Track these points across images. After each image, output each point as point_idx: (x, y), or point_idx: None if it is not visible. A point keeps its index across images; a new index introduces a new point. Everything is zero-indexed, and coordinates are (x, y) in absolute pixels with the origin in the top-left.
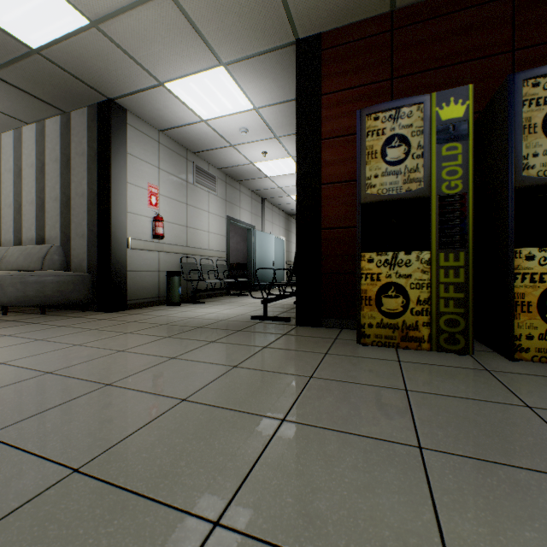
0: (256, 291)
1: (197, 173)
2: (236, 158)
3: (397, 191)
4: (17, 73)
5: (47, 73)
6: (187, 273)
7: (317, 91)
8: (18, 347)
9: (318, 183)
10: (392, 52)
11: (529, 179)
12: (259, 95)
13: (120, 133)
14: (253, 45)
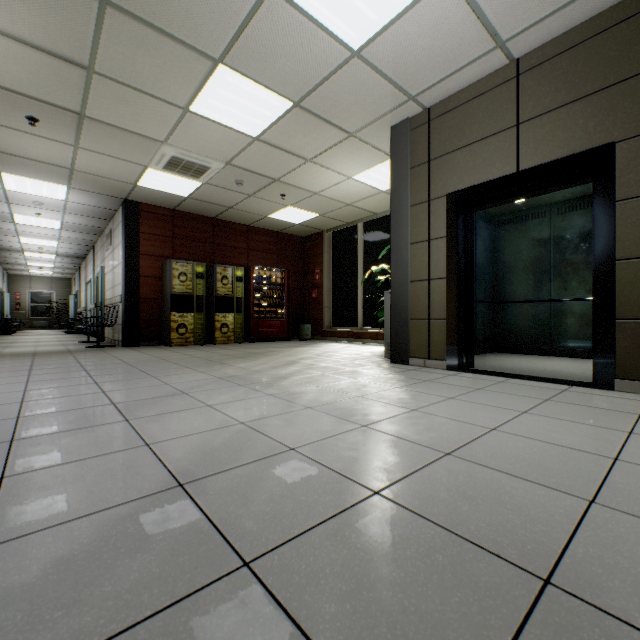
0: None
1: None
2: None
3: (184, 292)
4: None
5: None
6: None
7: (138, 230)
8: None
9: (139, 275)
10: (174, 226)
11: (219, 294)
12: (78, 199)
13: None
14: (100, 191)
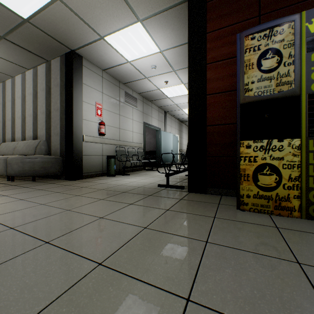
0: (161, 168)
1: (126, 96)
2: (149, 86)
3: (271, 93)
4: (18, 37)
5: (35, 35)
6: (119, 157)
7: (203, 30)
8: (5, 205)
9: (204, 94)
10: None
11: None
12: (163, 41)
13: (79, 71)
14: (159, 4)
